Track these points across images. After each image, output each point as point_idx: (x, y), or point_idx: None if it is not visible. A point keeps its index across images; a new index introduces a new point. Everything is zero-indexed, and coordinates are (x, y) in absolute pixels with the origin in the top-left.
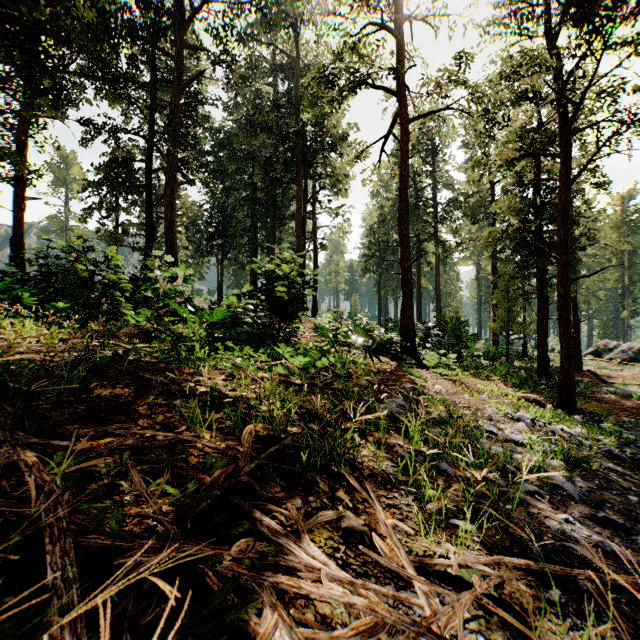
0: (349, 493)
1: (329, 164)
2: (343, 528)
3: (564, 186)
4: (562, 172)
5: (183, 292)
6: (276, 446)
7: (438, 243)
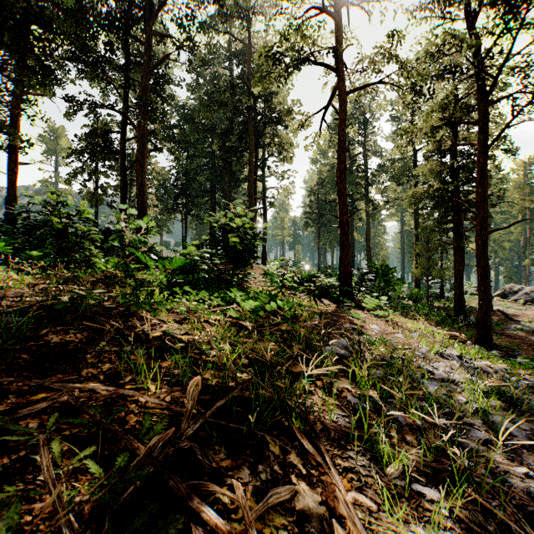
0: (302, 455)
1: (276, 135)
2: (297, 510)
3: (482, 150)
4: (480, 138)
5: (147, 242)
6: (223, 399)
7: (368, 202)
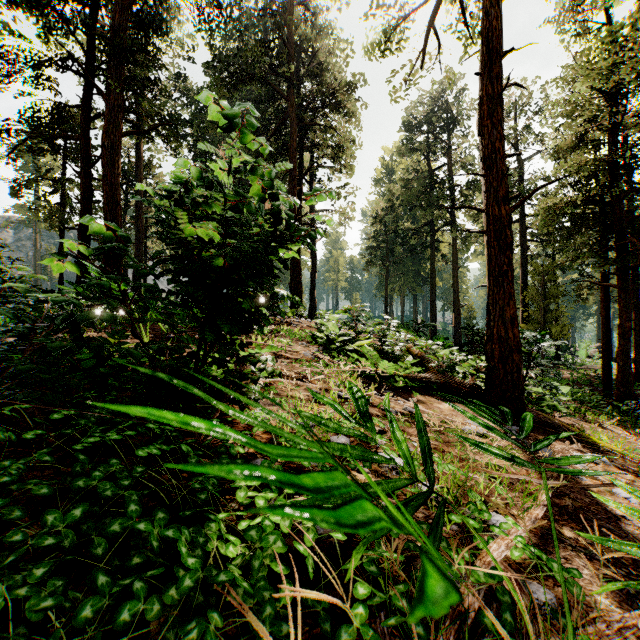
0: None
1: (330, 126)
2: None
3: None
4: None
5: None
6: None
7: (456, 231)
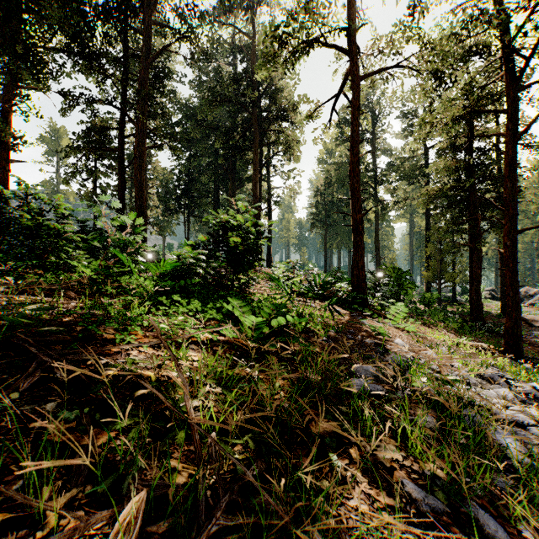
0: None
1: (282, 132)
2: None
3: (510, 141)
4: (508, 127)
5: (133, 242)
6: None
7: (377, 202)
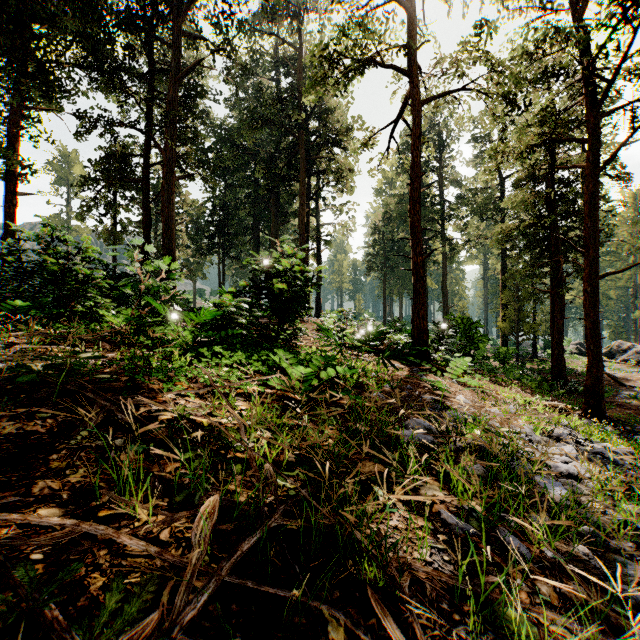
0: None
1: (333, 159)
2: None
3: (591, 174)
4: (589, 159)
5: (168, 289)
6: (254, 536)
7: (445, 241)
